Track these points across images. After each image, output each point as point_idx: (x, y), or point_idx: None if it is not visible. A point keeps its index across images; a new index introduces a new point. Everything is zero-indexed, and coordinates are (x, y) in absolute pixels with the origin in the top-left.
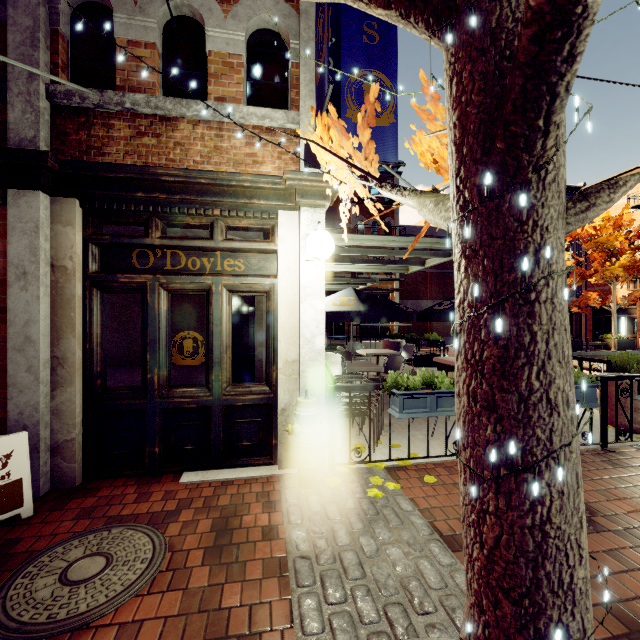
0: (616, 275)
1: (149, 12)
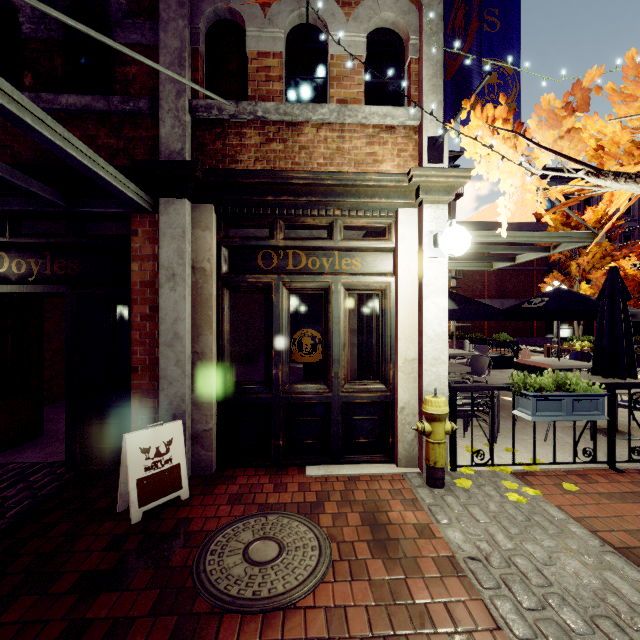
0: None
1: (277, 23)
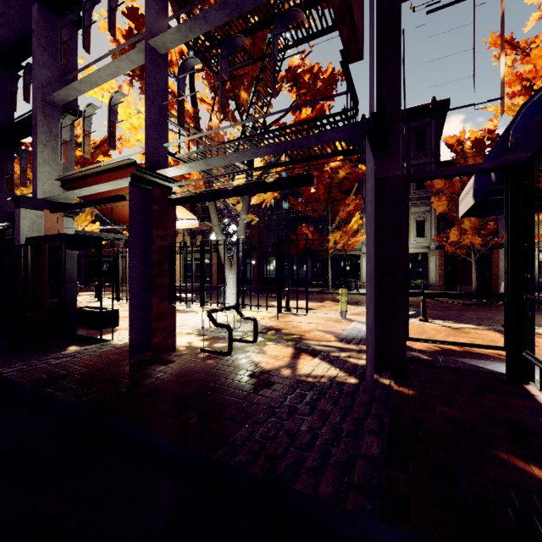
0: None
1: None
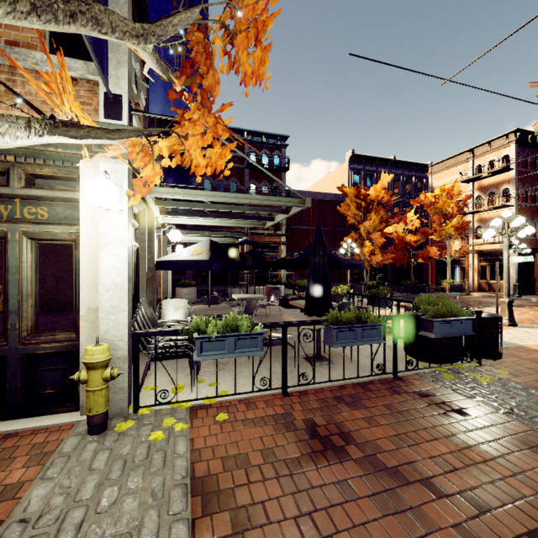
0: (449, 234)
1: None
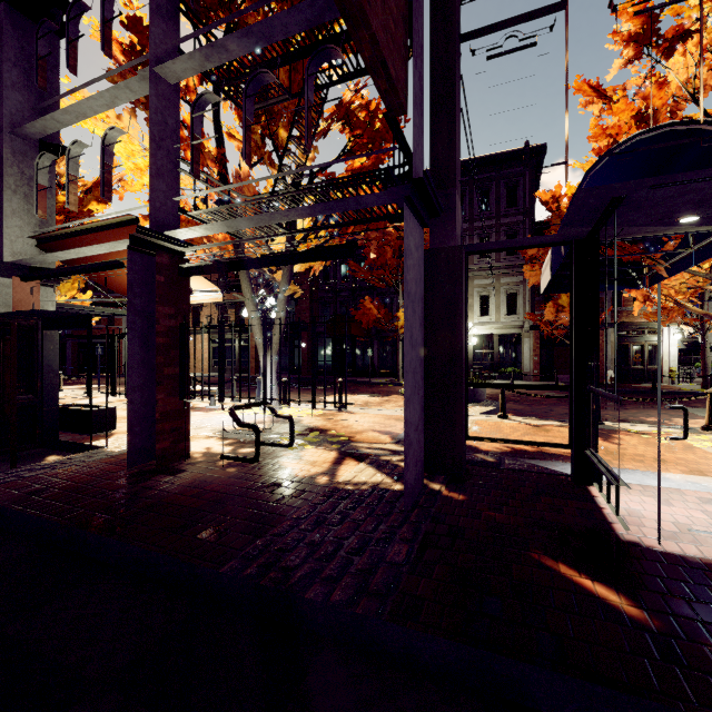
0: None
1: None
